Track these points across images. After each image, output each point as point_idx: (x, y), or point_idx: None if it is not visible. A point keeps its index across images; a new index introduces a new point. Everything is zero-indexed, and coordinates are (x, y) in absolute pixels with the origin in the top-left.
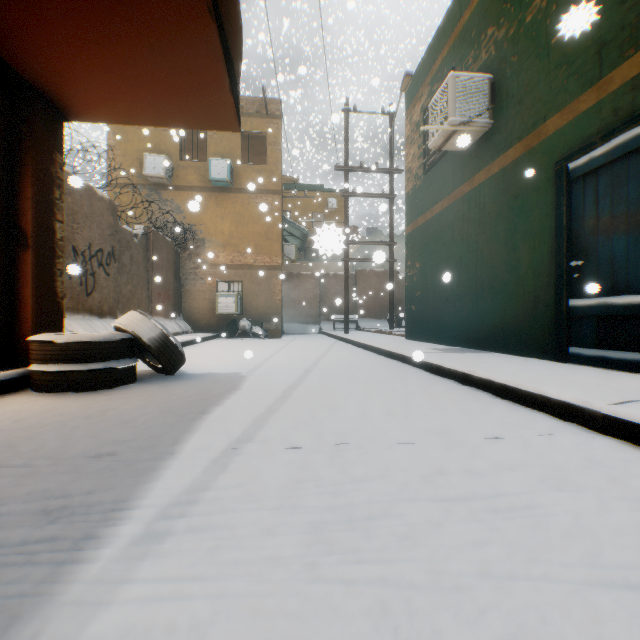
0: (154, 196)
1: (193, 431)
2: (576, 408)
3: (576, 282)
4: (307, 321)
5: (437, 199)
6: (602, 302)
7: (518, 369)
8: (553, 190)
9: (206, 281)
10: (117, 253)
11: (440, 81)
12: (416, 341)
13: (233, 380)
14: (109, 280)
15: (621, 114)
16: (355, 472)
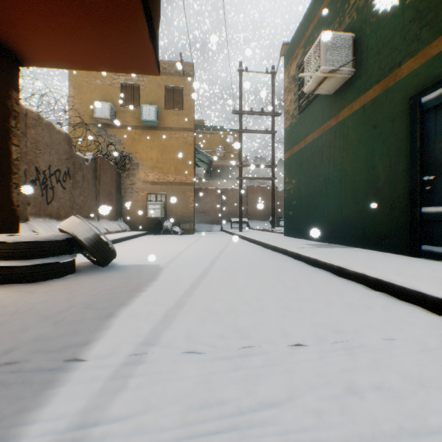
0: (102, 132)
1: (105, 329)
2: None
3: (428, 193)
4: (212, 222)
5: (309, 132)
6: None
7: (384, 264)
8: (407, 120)
9: (139, 193)
10: (72, 172)
11: (311, 43)
12: (293, 237)
13: (152, 271)
14: (65, 192)
15: None
16: (261, 390)
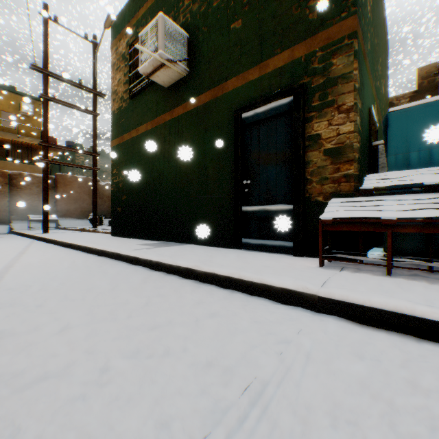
0: None
1: None
2: (297, 293)
3: (247, 195)
4: None
5: (142, 121)
6: (263, 208)
7: (225, 259)
8: (233, 130)
9: None
10: None
11: (145, 26)
12: (122, 237)
13: None
14: None
15: (274, 89)
16: None
